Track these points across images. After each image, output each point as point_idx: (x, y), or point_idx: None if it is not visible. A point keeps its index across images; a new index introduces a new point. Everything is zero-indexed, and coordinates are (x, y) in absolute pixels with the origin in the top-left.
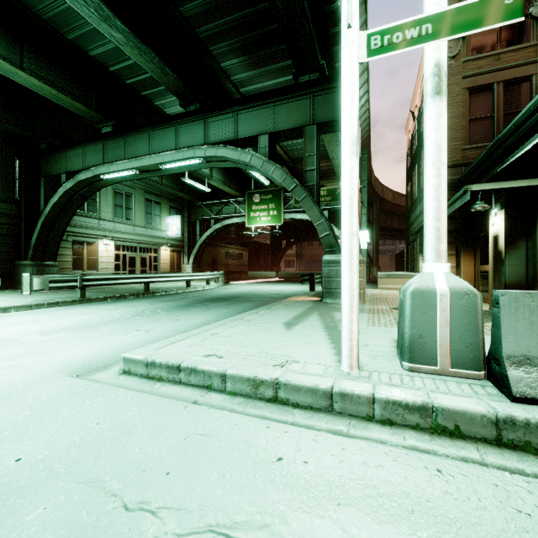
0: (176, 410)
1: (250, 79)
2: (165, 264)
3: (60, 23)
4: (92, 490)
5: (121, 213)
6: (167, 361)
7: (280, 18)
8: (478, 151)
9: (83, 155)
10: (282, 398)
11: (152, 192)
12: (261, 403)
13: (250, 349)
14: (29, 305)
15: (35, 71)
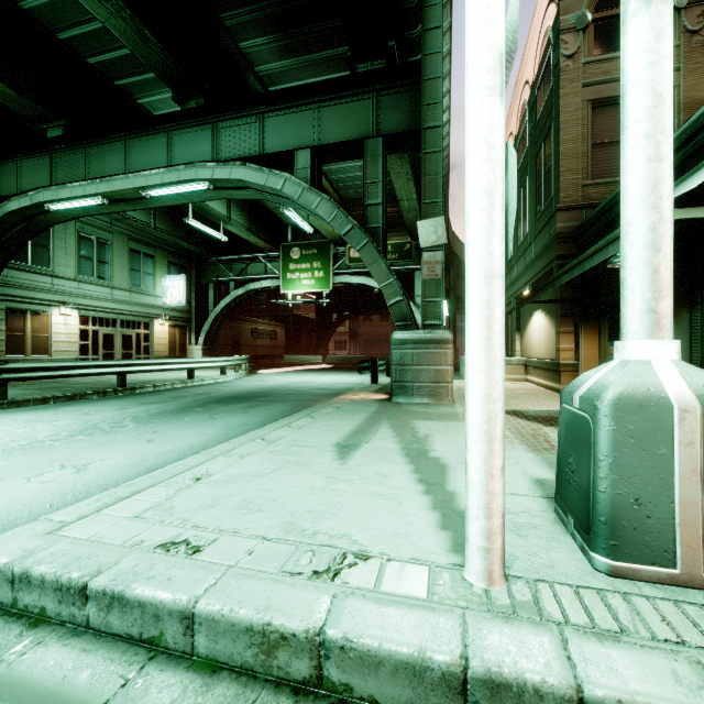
0: None
1: (283, 72)
2: (161, 345)
3: None
4: None
5: (90, 268)
6: (57, 575)
7: None
8: (604, 189)
9: (17, 173)
10: (333, 684)
11: (141, 239)
12: (278, 702)
13: (267, 518)
14: None
15: None
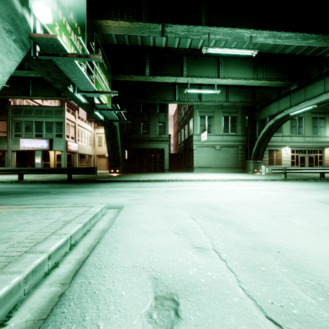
0: None
1: None
2: (328, 160)
3: (273, 50)
4: None
5: (295, 130)
6: None
7: None
8: None
9: (278, 105)
10: None
11: (317, 111)
12: None
13: None
14: (264, 179)
15: (261, 77)
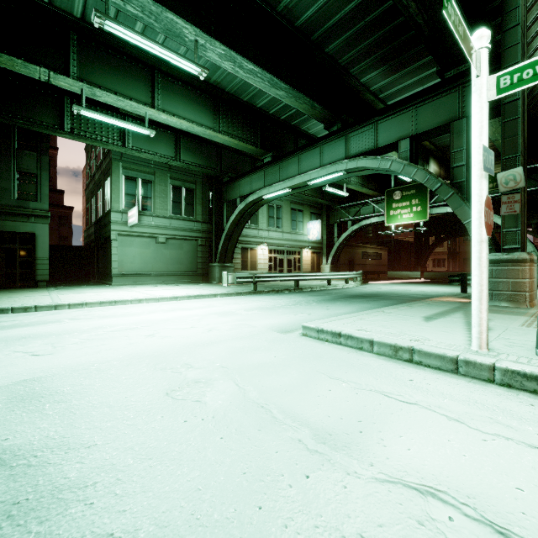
0: (343, 353)
1: (389, 84)
2: (306, 264)
3: (240, 93)
4: (313, 370)
5: (273, 222)
6: (331, 330)
7: (421, 32)
8: None
9: (250, 182)
10: (416, 360)
11: (296, 201)
12: (399, 361)
13: (391, 330)
14: (226, 293)
15: (226, 131)
